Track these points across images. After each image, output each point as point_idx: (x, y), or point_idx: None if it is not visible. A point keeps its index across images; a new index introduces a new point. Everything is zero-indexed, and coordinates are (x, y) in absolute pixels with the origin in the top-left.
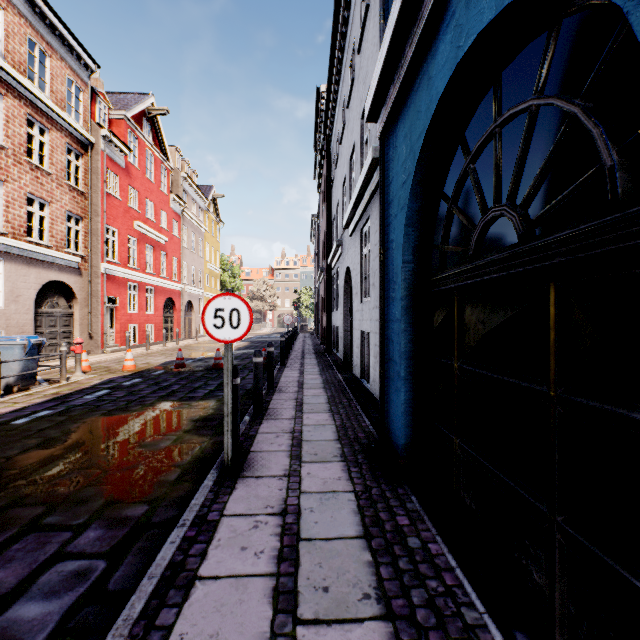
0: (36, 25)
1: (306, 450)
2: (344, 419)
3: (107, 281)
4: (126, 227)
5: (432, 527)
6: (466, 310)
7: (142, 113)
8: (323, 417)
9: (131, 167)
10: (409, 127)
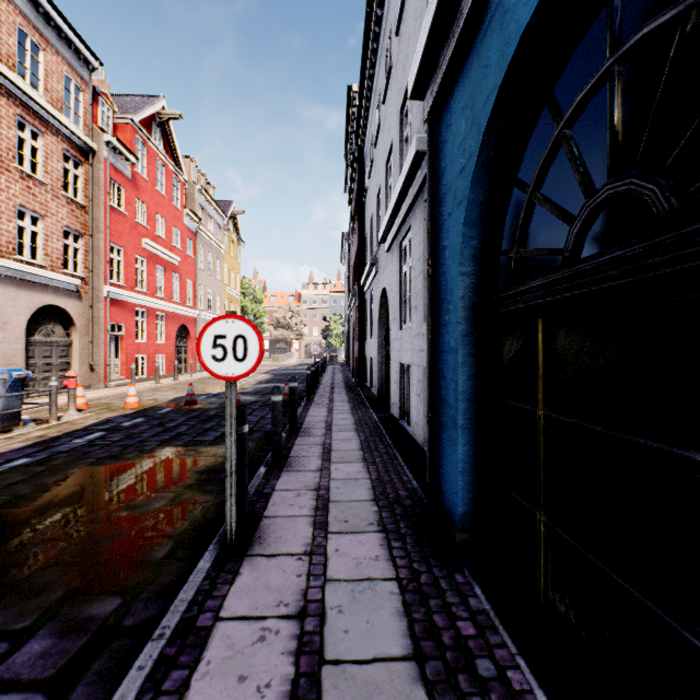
0: (27, 13)
1: (334, 515)
2: (381, 471)
3: (111, 306)
4: (133, 245)
5: (509, 641)
6: (558, 336)
7: (152, 118)
8: (355, 468)
9: (139, 178)
10: (471, 92)
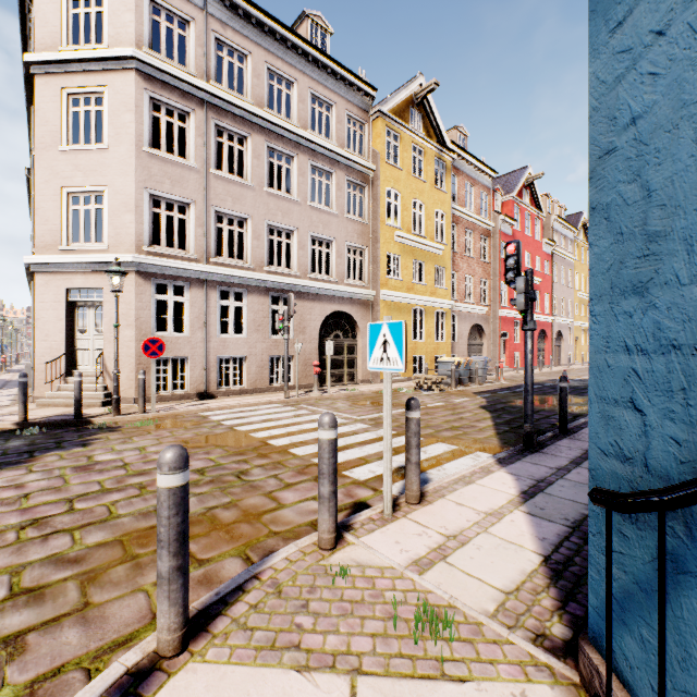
0: (468, 173)
1: None
2: None
3: (501, 321)
4: None
5: None
6: None
7: (521, 185)
8: None
9: (515, 232)
10: None
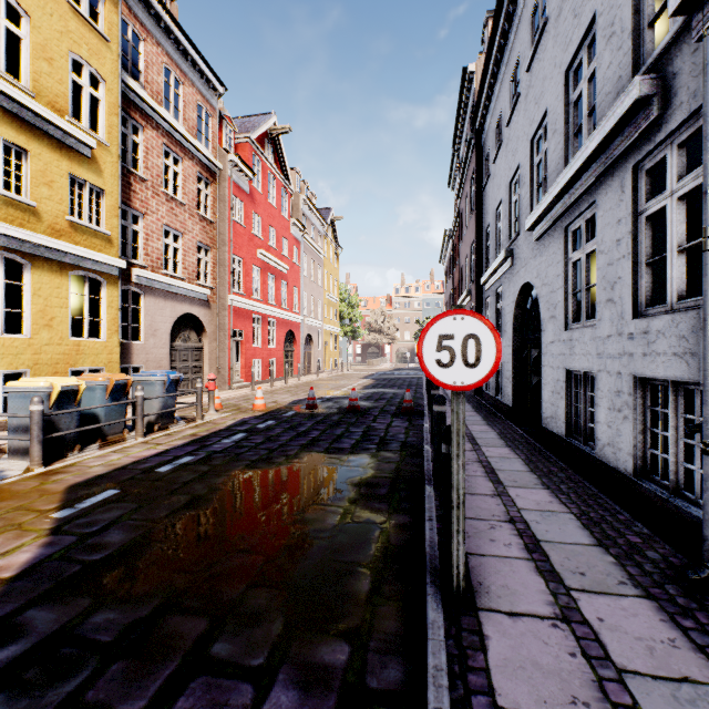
0: (171, 53)
1: (558, 562)
2: (579, 504)
3: (233, 313)
4: (250, 256)
5: None
6: None
7: (264, 135)
8: (542, 497)
9: (255, 192)
10: None
